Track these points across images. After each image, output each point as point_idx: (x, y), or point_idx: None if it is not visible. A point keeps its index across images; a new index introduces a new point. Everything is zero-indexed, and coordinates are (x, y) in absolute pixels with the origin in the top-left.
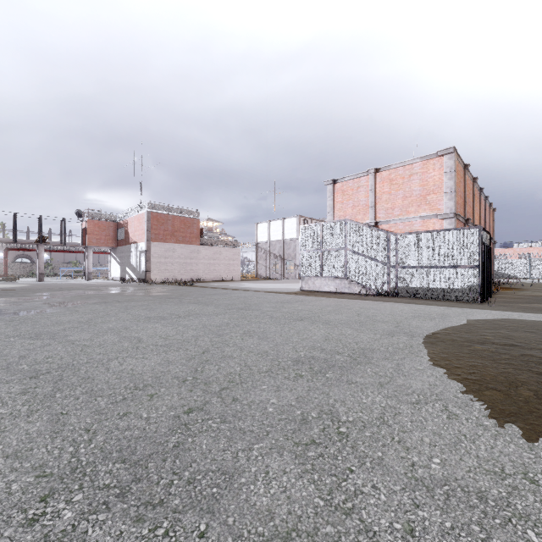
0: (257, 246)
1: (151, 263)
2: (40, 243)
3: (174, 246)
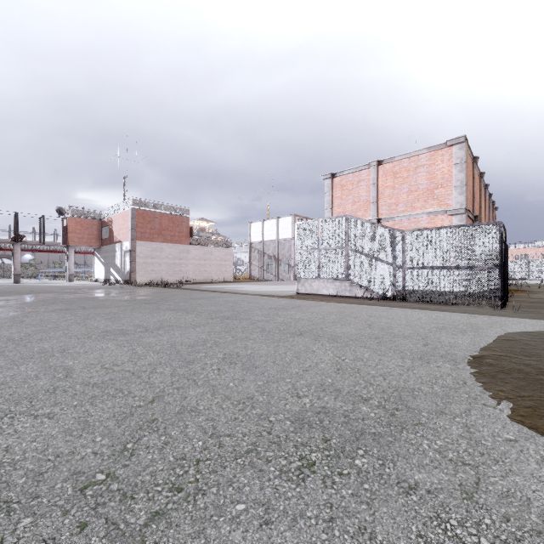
0: (251, 246)
1: (136, 264)
2: (15, 242)
3: (161, 245)
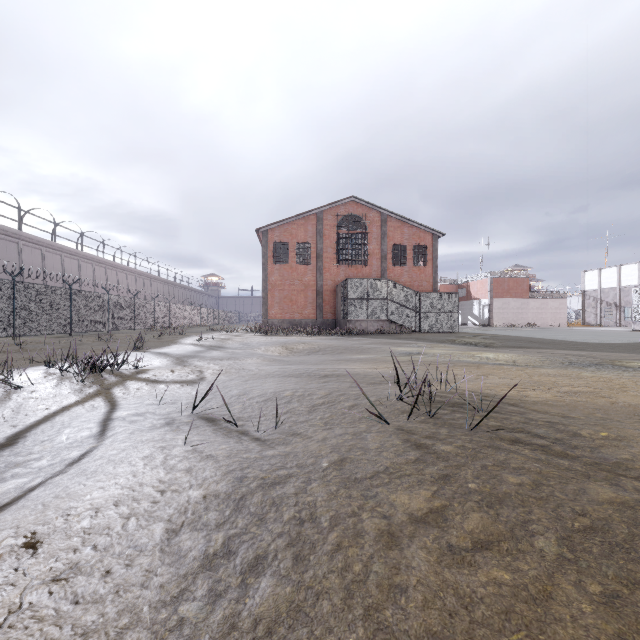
0: (584, 294)
1: (492, 313)
2: None
3: (508, 300)
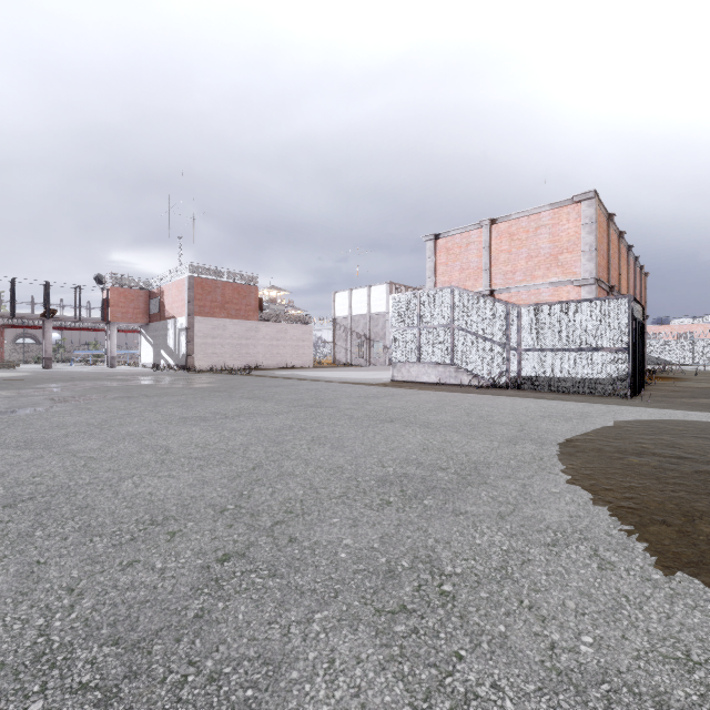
0: (335, 322)
1: (194, 345)
2: (46, 318)
3: (224, 321)
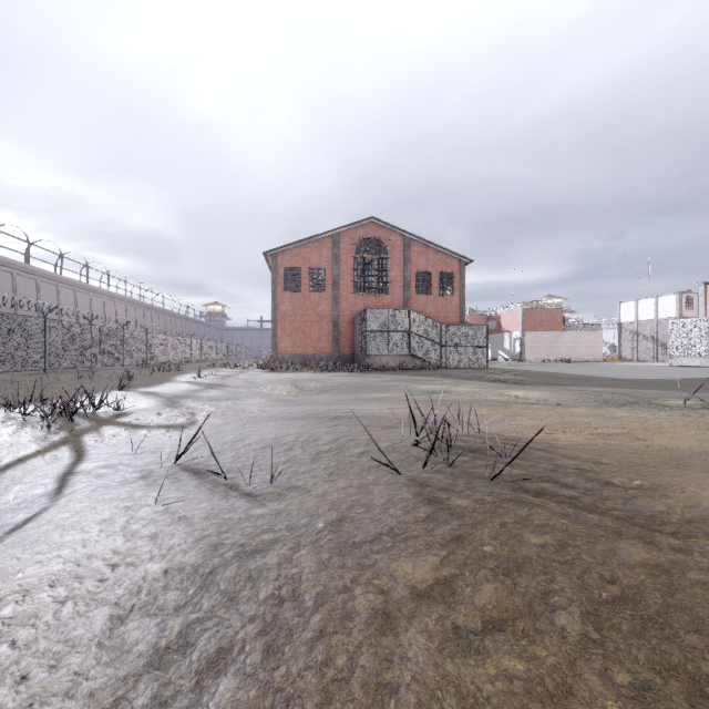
0: (620, 326)
1: (524, 347)
2: None
3: (541, 333)
